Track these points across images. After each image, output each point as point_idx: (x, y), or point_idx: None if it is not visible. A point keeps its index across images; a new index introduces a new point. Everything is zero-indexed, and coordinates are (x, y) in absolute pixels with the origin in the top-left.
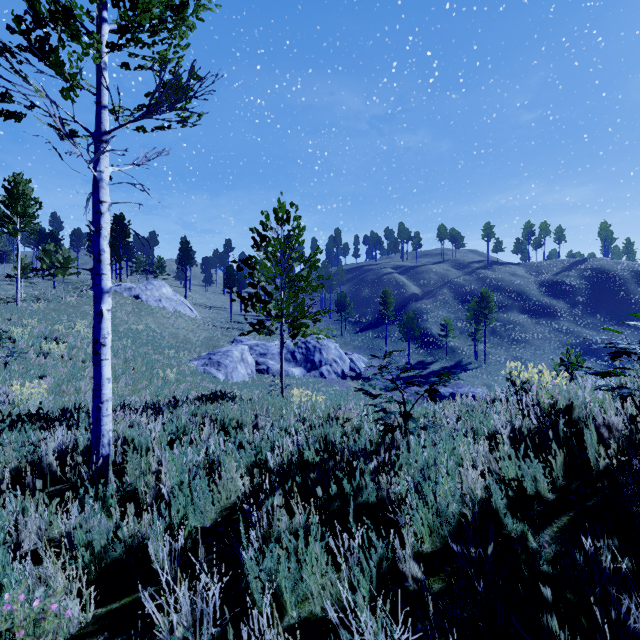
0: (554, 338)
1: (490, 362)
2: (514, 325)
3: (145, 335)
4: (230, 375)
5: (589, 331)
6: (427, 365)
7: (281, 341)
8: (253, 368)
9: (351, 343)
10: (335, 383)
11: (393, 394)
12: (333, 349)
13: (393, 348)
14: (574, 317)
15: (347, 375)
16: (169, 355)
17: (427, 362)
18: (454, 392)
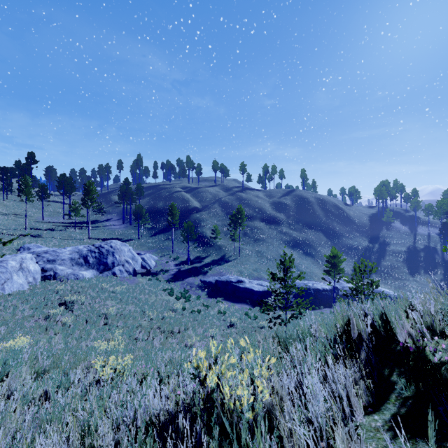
0: (279, 237)
1: (243, 255)
2: (257, 229)
3: None
4: (1, 287)
5: (296, 233)
6: (202, 259)
7: None
8: (36, 275)
9: (146, 244)
10: (126, 281)
11: (175, 285)
12: (126, 251)
13: (178, 247)
14: (289, 224)
15: (138, 272)
16: None
17: (202, 257)
18: (218, 280)
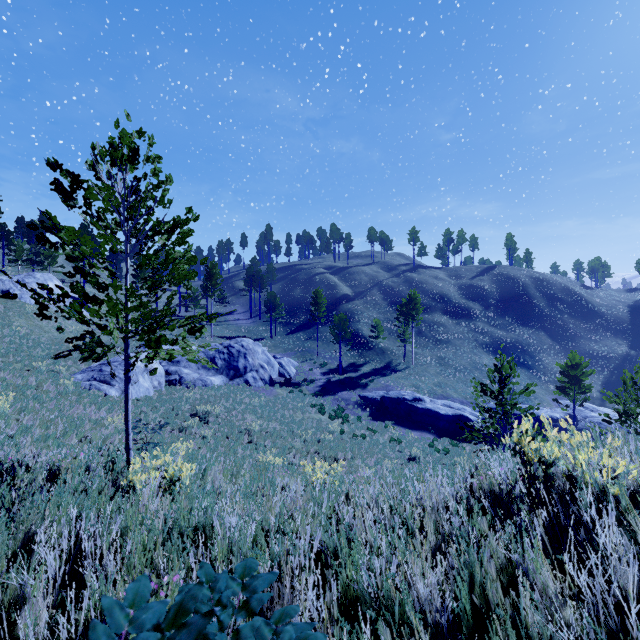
0: (472, 338)
1: (417, 362)
2: (438, 326)
3: (6, 342)
4: None
5: (500, 331)
6: (358, 367)
7: (125, 367)
8: (161, 379)
9: (281, 345)
10: (261, 391)
11: (324, 400)
12: (260, 353)
13: (325, 350)
14: (488, 318)
15: (275, 381)
16: (39, 368)
17: (358, 364)
18: (385, 396)
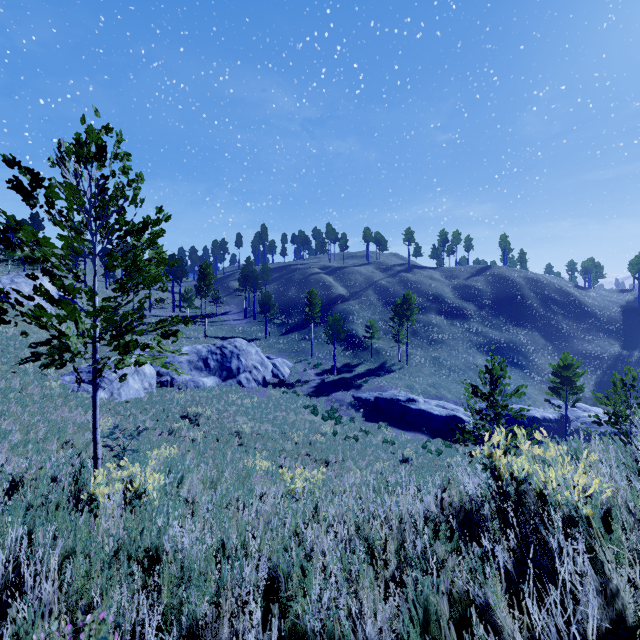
0: (466, 338)
1: (412, 363)
2: (432, 326)
3: None
4: (117, 392)
5: (494, 331)
6: (353, 368)
7: (93, 373)
8: (152, 381)
9: (276, 346)
10: (255, 392)
11: (318, 401)
12: (254, 354)
13: (319, 351)
14: (482, 318)
15: (269, 382)
16: (25, 370)
17: (353, 364)
18: (379, 396)
